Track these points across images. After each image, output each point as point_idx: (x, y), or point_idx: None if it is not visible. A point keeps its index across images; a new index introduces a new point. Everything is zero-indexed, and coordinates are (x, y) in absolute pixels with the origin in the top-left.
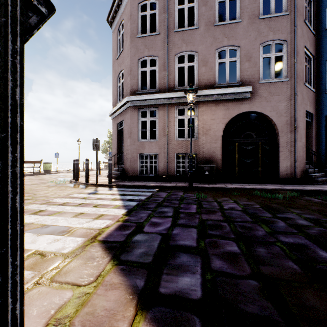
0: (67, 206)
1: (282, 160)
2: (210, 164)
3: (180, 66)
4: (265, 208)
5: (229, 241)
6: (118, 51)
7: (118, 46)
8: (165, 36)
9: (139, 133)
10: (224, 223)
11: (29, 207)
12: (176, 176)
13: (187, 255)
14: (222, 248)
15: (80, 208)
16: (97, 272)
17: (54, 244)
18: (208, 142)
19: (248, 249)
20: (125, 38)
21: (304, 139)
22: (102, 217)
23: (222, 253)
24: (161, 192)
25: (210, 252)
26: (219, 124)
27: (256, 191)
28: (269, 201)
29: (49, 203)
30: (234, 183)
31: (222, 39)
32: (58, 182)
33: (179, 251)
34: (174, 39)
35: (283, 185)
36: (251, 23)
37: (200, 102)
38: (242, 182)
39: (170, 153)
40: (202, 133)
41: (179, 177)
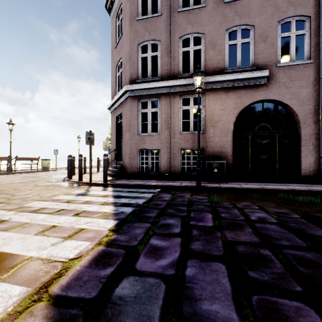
0: (40, 214)
1: (305, 155)
2: (219, 160)
3: (184, 50)
4: (311, 220)
5: (299, 304)
6: (116, 39)
7: (116, 33)
8: (168, 17)
9: (139, 126)
10: (266, 251)
11: None
12: (180, 173)
13: None
14: None
15: (56, 217)
16: None
17: None
18: (216, 136)
19: None
20: (124, 22)
21: None
22: (79, 234)
23: None
24: (164, 193)
25: None
26: (229, 115)
27: (282, 193)
28: (307, 208)
29: (20, 209)
30: (248, 182)
31: (233, 17)
32: (49, 180)
33: None
34: (178, 20)
35: (309, 185)
36: None
37: (208, 90)
38: (256, 180)
39: (174, 148)
40: (210, 125)
41: (184, 174)
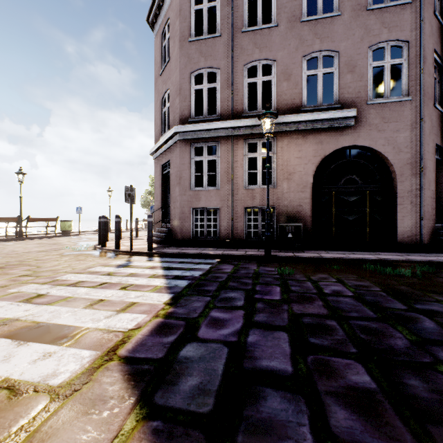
0: (81, 288)
1: (402, 216)
2: (295, 223)
3: (250, 81)
4: (391, 293)
5: (350, 361)
6: (162, 63)
7: (162, 56)
8: (230, 38)
9: (192, 178)
10: (332, 321)
11: (23, 289)
12: (244, 239)
13: (279, 394)
14: (341, 378)
15: (101, 291)
16: (106, 439)
17: (40, 364)
18: (291, 191)
19: (390, 381)
20: (173, 43)
21: (434, 186)
22: (132, 308)
23: (344, 389)
24: (224, 264)
25: (320, 386)
26: (308, 164)
27: (367, 264)
28: (392, 280)
29: (55, 282)
30: (331, 251)
31: (312, 40)
32: (77, 248)
33: (262, 384)
34: (242, 43)
35: (405, 253)
36: (355, 16)
37: (280, 133)
38: (342, 248)
39: (237, 207)
40: (283, 178)
41: (250, 241)
